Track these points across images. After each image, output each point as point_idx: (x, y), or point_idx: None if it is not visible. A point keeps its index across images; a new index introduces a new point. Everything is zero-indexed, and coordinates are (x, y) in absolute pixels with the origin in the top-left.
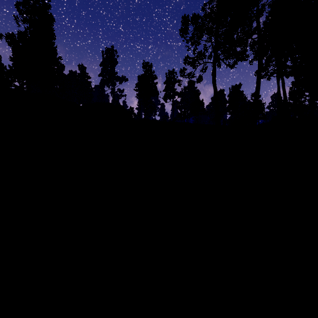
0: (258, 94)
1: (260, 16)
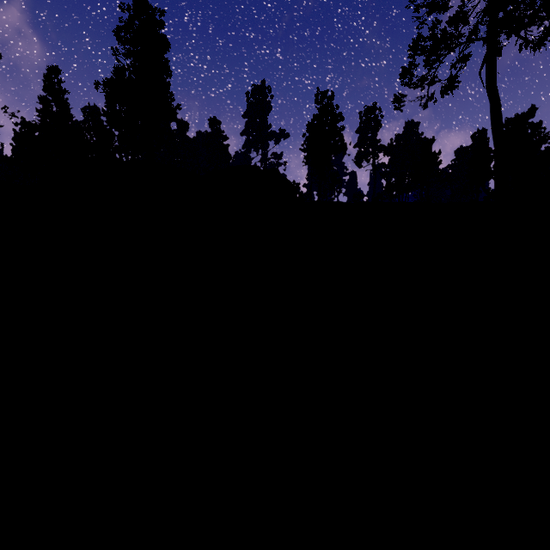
0: None
1: None
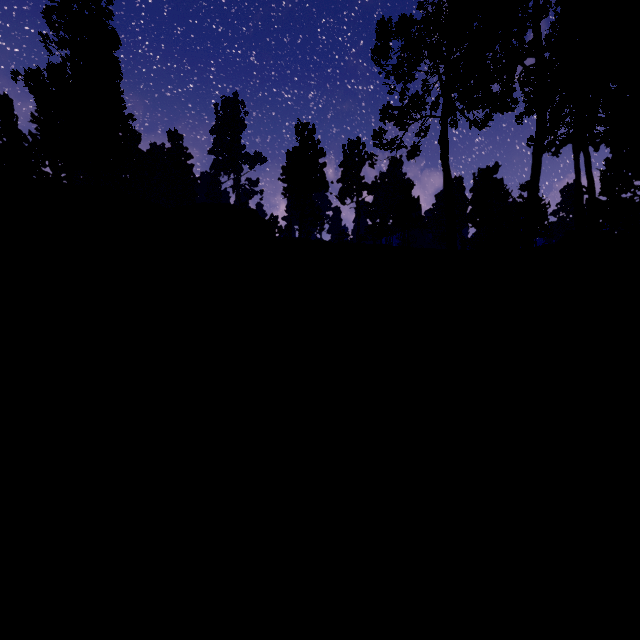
0: (537, 183)
1: (541, 17)
